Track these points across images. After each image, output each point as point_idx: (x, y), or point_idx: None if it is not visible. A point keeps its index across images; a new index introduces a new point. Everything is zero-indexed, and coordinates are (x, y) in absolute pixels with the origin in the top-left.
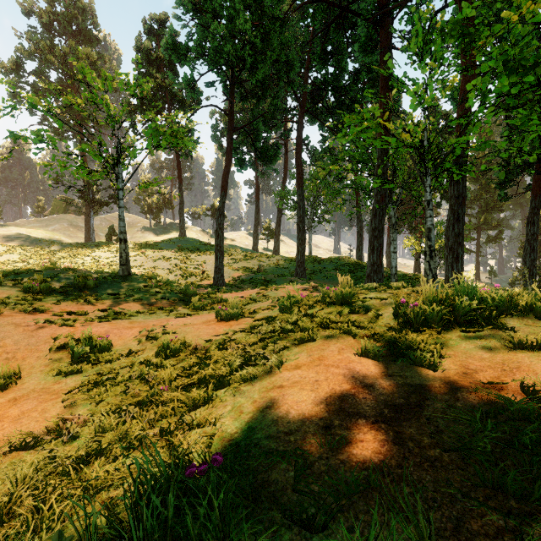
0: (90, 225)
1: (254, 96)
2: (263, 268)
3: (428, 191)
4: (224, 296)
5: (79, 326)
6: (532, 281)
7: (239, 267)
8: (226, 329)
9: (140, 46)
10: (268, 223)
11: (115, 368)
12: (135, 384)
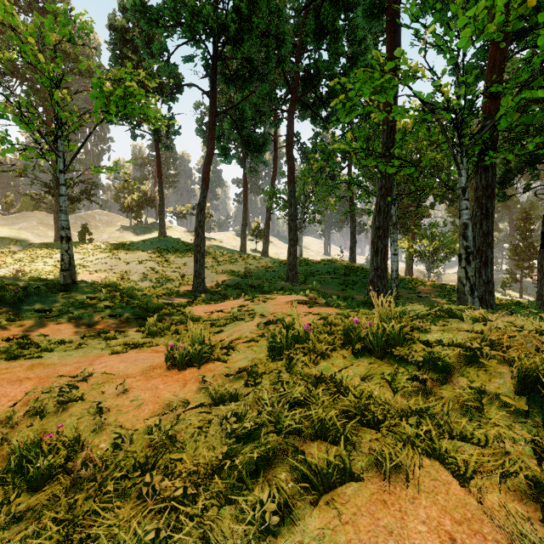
0: None
1: (240, 79)
2: (250, 271)
3: (463, 175)
4: (199, 309)
5: None
6: None
7: (224, 270)
8: (175, 392)
9: (114, 24)
10: (257, 223)
11: None
12: None
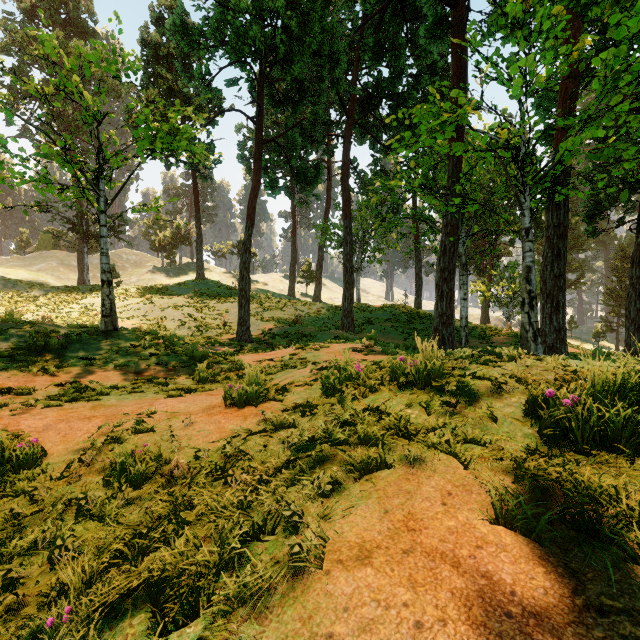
0: (84, 264)
1: (290, 102)
2: (301, 318)
3: (526, 215)
4: (247, 358)
5: (5, 417)
6: (637, 335)
7: (271, 317)
8: (237, 424)
9: (146, 39)
10: (307, 263)
11: (23, 511)
12: (37, 563)
